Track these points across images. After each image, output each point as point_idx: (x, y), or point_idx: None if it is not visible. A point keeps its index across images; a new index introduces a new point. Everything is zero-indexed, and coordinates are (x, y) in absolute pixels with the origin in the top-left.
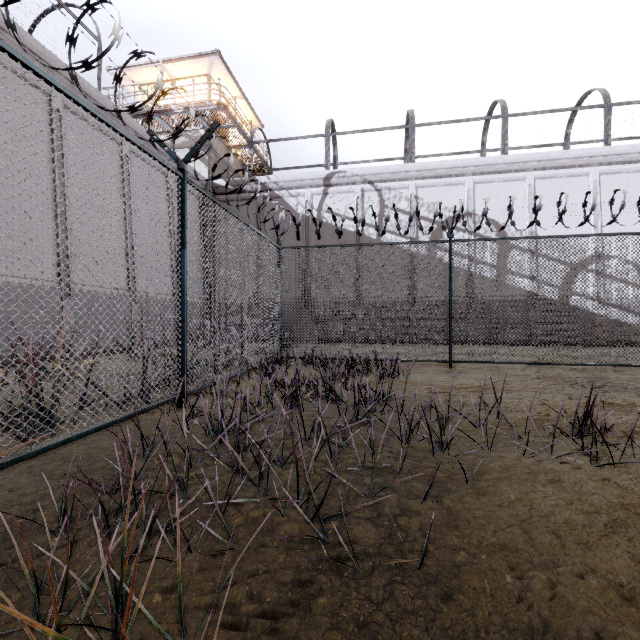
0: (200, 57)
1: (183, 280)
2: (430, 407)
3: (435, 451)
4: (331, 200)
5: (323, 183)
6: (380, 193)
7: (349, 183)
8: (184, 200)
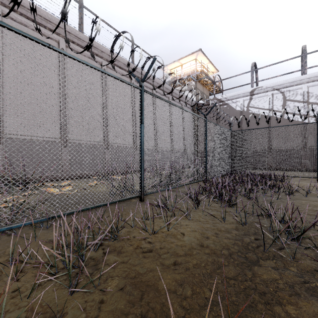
0: (193, 53)
1: (206, 148)
2: (290, 187)
3: (286, 195)
4: (254, 101)
5: (249, 94)
6: (283, 94)
7: (264, 92)
8: (206, 126)
